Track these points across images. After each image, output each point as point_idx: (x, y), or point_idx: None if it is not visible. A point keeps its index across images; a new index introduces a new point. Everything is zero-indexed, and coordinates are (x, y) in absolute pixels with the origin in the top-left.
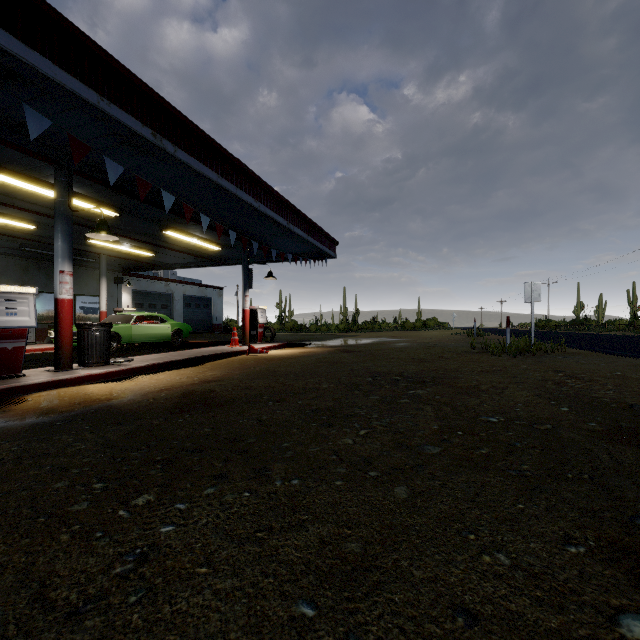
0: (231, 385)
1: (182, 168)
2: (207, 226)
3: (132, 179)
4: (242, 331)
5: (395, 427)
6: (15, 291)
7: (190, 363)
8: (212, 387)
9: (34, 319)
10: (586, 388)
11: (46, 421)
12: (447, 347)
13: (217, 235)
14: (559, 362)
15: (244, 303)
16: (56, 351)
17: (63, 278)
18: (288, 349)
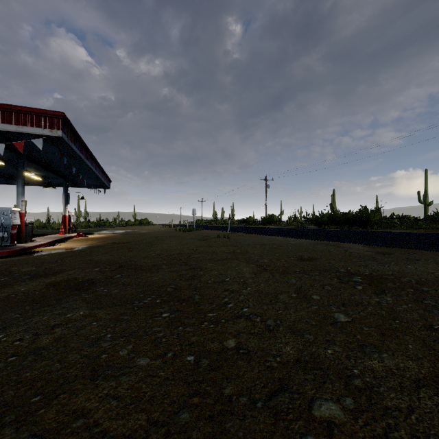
0: (117, 241)
1: (83, 164)
2: (54, 173)
3: (42, 158)
4: (64, 227)
5: (174, 239)
6: (17, 210)
7: (60, 241)
8: (112, 241)
9: (20, 221)
10: (202, 234)
11: (85, 248)
12: (166, 231)
13: (47, 174)
14: (200, 232)
15: (65, 212)
16: (19, 235)
17: (23, 203)
18: (90, 235)
